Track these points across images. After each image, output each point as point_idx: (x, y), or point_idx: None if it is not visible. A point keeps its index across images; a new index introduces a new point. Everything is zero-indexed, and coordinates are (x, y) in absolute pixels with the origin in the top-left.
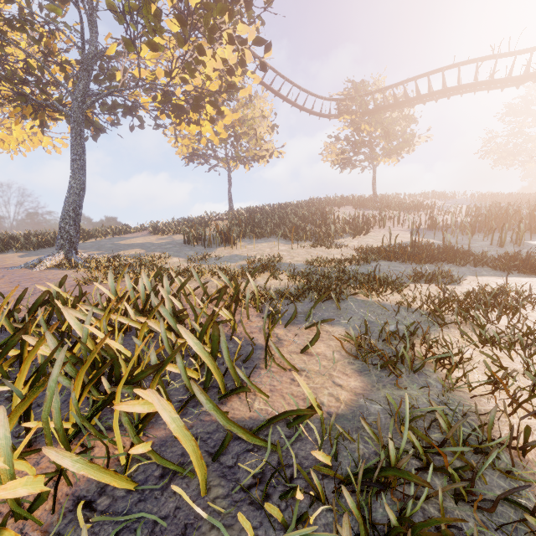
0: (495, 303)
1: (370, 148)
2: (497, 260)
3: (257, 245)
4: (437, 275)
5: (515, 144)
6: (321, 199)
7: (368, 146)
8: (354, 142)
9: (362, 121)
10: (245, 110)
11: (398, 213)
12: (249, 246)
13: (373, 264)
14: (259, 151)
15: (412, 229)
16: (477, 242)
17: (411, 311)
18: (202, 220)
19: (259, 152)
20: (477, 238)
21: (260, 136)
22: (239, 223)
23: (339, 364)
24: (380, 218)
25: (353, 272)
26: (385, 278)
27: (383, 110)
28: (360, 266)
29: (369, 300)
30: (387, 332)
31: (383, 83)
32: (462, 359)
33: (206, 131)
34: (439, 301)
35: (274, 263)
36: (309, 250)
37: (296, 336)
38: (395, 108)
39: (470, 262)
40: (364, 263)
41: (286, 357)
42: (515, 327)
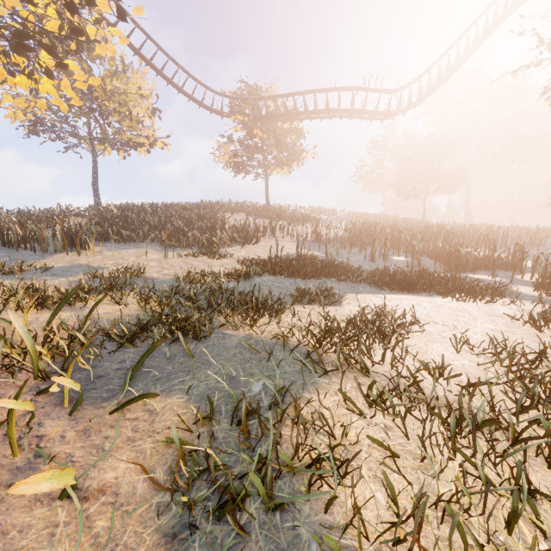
0: (376, 334)
1: (263, 155)
2: (371, 275)
3: (120, 252)
4: (320, 294)
5: (378, 174)
6: (213, 203)
7: (262, 153)
8: (247, 146)
9: (255, 125)
10: (116, 82)
11: (288, 224)
12: (109, 253)
13: (256, 279)
14: (135, 136)
15: (298, 240)
16: (354, 256)
17: (289, 349)
18: (48, 214)
19: (135, 137)
20: (354, 252)
21: (135, 118)
22: (100, 221)
23: (135, 519)
24: (271, 227)
25: (230, 291)
26: (265, 300)
27: (274, 118)
28: (242, 282)
29: (240, 334)
30: (242, 413)
31: (275, 92)
32: (348, 460)
33: (46, 90)
34: (320, 333)
35: (126, 279)
36: (187, 260)
37: (82, 436)
38: (286, 119)
39: (349, 278)
40: (247, 278)
41: (14, 523)
42: (402, 374)
